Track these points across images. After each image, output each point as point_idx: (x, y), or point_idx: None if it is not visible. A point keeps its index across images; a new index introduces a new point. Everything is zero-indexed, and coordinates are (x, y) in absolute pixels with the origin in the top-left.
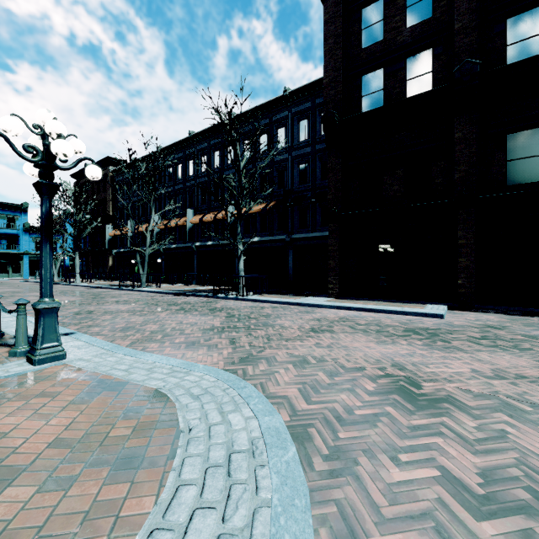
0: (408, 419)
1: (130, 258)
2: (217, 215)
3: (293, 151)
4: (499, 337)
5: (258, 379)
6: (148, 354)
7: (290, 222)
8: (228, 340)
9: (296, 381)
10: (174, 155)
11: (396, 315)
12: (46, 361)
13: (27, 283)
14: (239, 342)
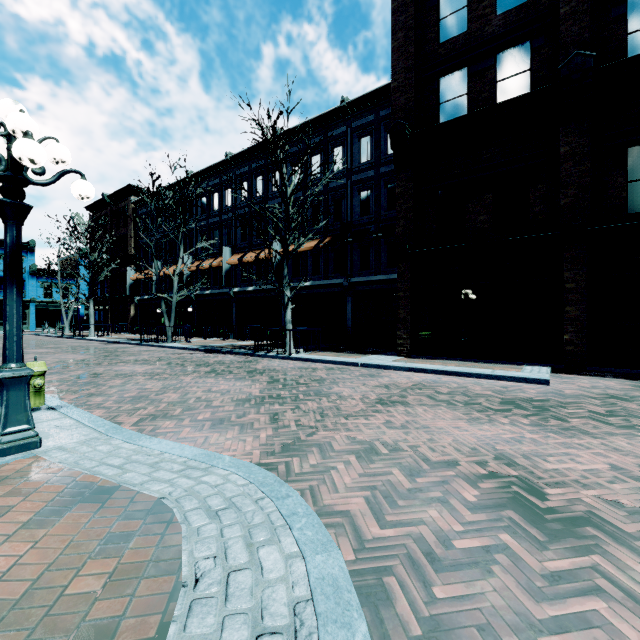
0: (540, 559)
1: (155, 306)
2: (260, 254)
3: (352, 175)
4: (632, 412)
5: (308, 480)
6: (156, 439)
7: (349, 263)
8: (268, 416)
9: (362, 484)
10: (208, 182)
11: (486, 380)
12: (11, 452)
13: (32, 337)
14: (283, 419)
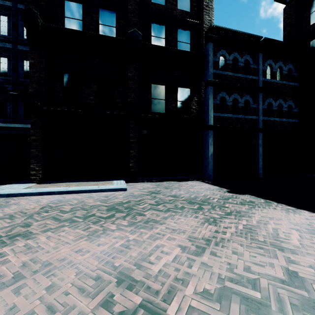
0: None
1: None
2: None
3: None
4: (163, 200)
5: None
6: None
7: None
8: None
9: None
10: None
11: (95, 193)
12: None
13: None
14: None
